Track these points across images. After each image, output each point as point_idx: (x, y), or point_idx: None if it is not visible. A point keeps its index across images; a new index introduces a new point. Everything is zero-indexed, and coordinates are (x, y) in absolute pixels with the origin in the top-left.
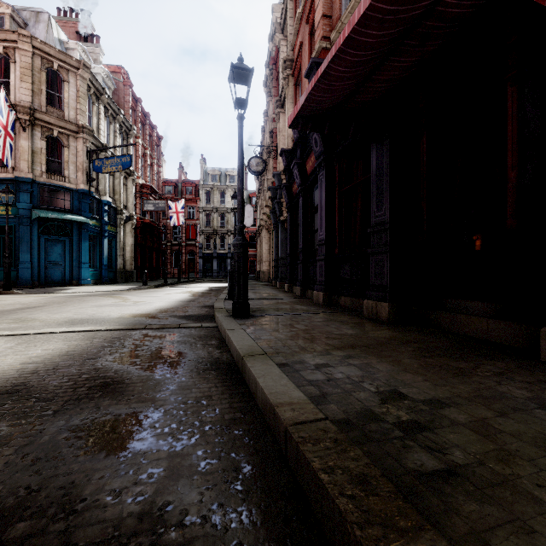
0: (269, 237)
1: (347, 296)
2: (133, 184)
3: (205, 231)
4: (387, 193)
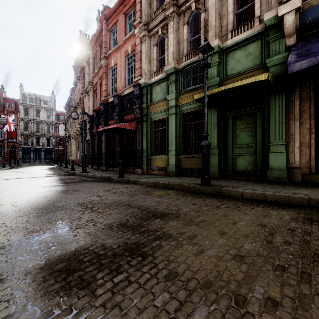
0: (76, 143)
1: (111, 167)
2: None
3: (24, 133)
4: (119, 145)
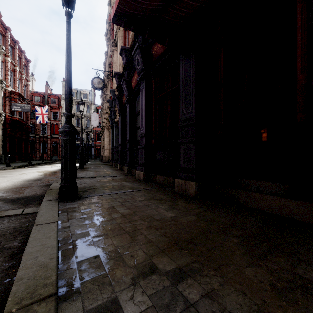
0: (108, 134)
1: (161, 174)
2: (2, 90)
3: None
4: (194, 95)
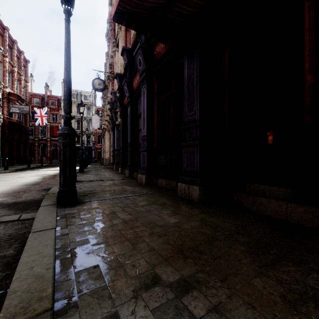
0: (109, 136)
1: (163, 178)
2: None
3: None
4: (197, 96)
